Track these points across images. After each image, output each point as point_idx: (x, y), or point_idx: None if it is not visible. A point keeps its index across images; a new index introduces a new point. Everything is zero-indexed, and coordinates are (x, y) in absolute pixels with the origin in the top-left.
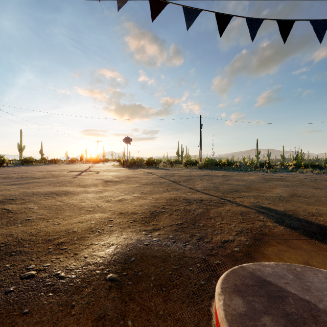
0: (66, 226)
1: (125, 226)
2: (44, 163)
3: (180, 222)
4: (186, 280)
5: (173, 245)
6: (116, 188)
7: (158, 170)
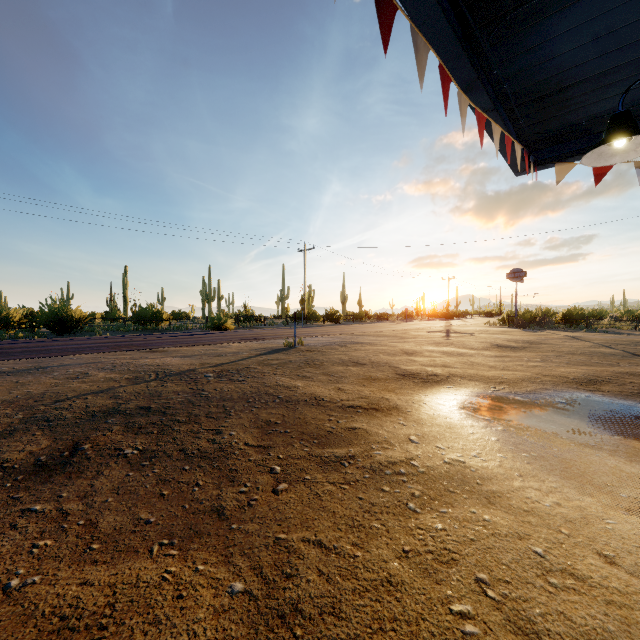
0: (494, 374)
1: (557, 383)
2: (374, 319)
3: (635, 391)
4: (633, 414)
5: (621, 401)
6: (520, 355)
7: (596, 335)
